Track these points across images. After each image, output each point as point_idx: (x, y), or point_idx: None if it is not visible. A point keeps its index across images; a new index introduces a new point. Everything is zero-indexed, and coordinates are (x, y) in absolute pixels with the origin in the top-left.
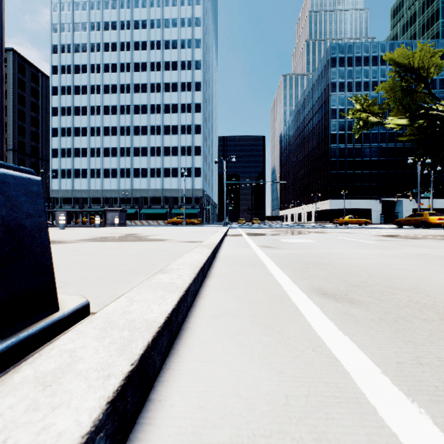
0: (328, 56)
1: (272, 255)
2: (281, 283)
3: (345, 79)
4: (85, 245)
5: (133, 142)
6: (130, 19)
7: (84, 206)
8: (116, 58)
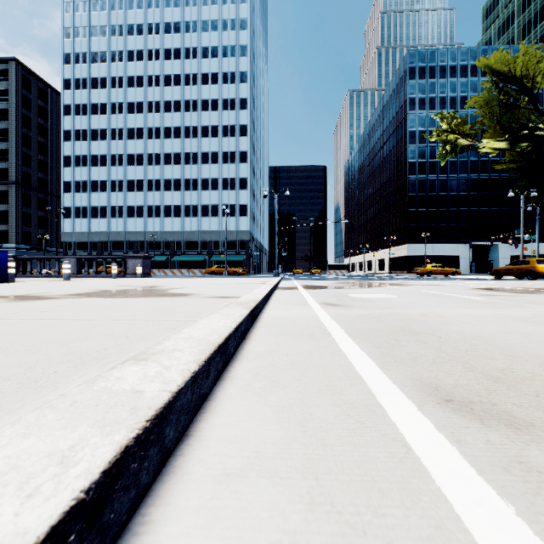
0: (405, 66)
1: (340, 318)
2: (361, 373)
3: (426, 94)
4: (67, 303)
5: (163, 173)
6: (159, 21)
7: (104, 252)
8: (143, 69)
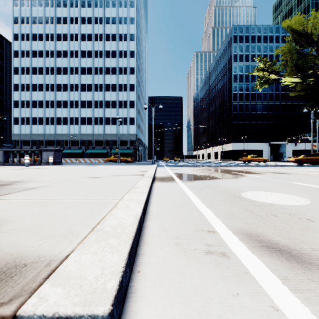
0: (231, 35)
1: None
2: None
3: (243, 52)
4: None
5: (80, 96)
6: None
7: (41, 147)
8: (67, 30)
